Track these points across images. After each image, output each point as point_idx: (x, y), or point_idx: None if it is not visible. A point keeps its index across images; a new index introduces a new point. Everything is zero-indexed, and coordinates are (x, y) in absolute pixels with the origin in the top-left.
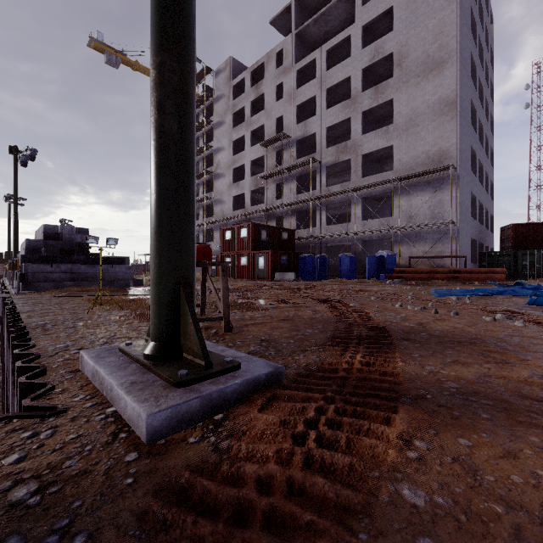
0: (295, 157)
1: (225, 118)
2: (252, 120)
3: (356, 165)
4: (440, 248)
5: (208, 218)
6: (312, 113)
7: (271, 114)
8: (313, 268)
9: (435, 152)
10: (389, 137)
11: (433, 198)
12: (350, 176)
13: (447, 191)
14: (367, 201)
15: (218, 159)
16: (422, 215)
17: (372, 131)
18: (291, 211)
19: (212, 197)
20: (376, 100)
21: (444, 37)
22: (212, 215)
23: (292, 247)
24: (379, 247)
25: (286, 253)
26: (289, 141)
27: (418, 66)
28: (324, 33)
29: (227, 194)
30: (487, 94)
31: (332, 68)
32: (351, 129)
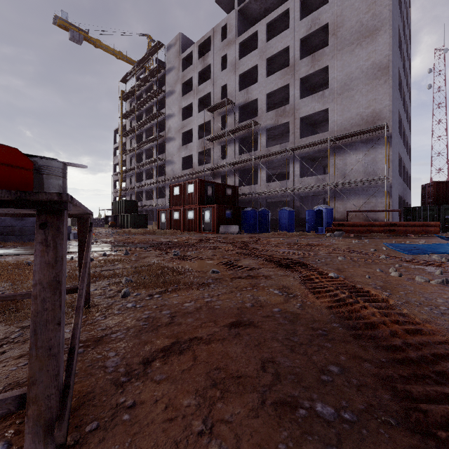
0: (238, 121)
1: (175, 87)
2: (199, 88)
3: (294, 127)
4: (374, 202)
5: (160, 177)
6: (253, 82)
7: (216, 83)
8: (255, 221)
9: (369, 113)
10: (325, 100)
11: (366, 157)
12: (287, 140)
13: (380, 149)
14: (304, 161)
15: (169, 125)
16: (356, 173)
17: (309, 96)
18: (234, 170)
19: (164, 158)
20: (312, 67)
21: (377, 7)
22: (164, 174)
23: (235, 202)
24: (314, 202)
25: (230, 207)
26: (233, 106)
27: (352, 34)
28: (264, 10)
29: (177, 156)
30: (407, 68)
31: (271, 39)
32: (289, 94)
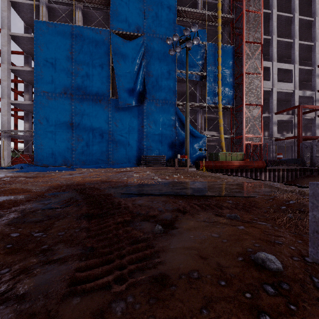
0: None
1: None
2: None
3: None
4: None
5: None
6: None
7: None
8: None
9: None
10: None
11: None
12: None
13: None
14: None
15: None
16: None
17: None
18: None
19: None
20: None
21: None
22: None
23: None
24: None
25: None
26: None
27: None
28: None
29: None
30: None
31: None
32: None
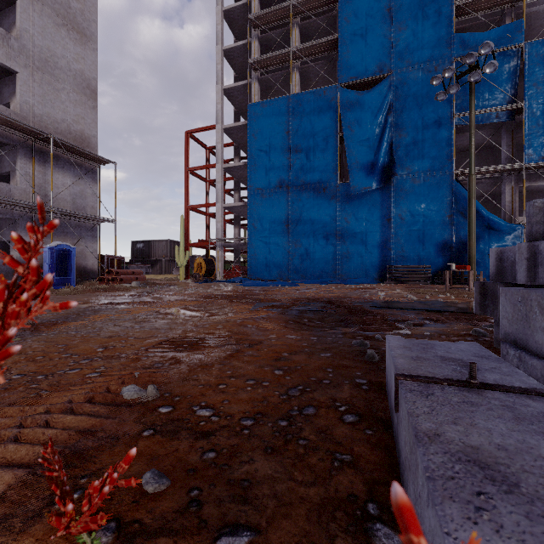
0: None
1: None
2: None
3: None
4: (83, 245)
5: None
6: None
7: None
8: None
9: (78, 131)
10: (12, 54)
11: (75, 185)
12: None
13: (90, 183)
14: None
15: None
16: (64, 201)
17: None
18: None
19: None
20: None
21: (86, 9)
22: None
23: None
24: None
25: None
26: None
27: (58, 2)
28: None
29: None
30: None
31: None
32: None
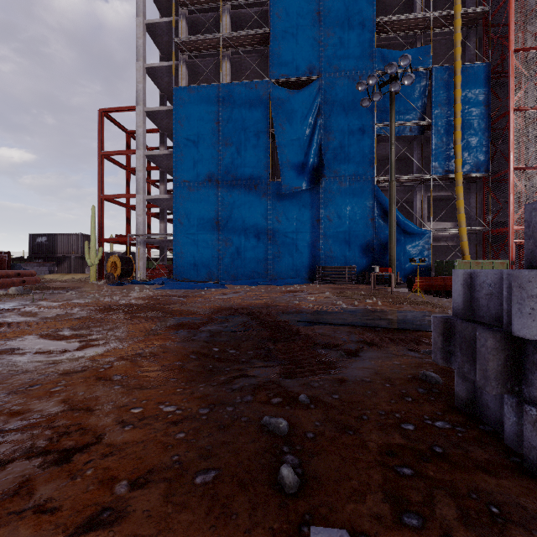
0: None
1: None
2: None
3: None
4: None
5: None
6: None
7: None
8: None
9: None
10: None
11: None
12: None
13: None
14: None
15: None
16: None
17: None
18: None
19: None
20: None
21: None
22: None
23: None
24: None
25: None
26: None
27: None
28: None
29: None
30: None
31: None
32: None
